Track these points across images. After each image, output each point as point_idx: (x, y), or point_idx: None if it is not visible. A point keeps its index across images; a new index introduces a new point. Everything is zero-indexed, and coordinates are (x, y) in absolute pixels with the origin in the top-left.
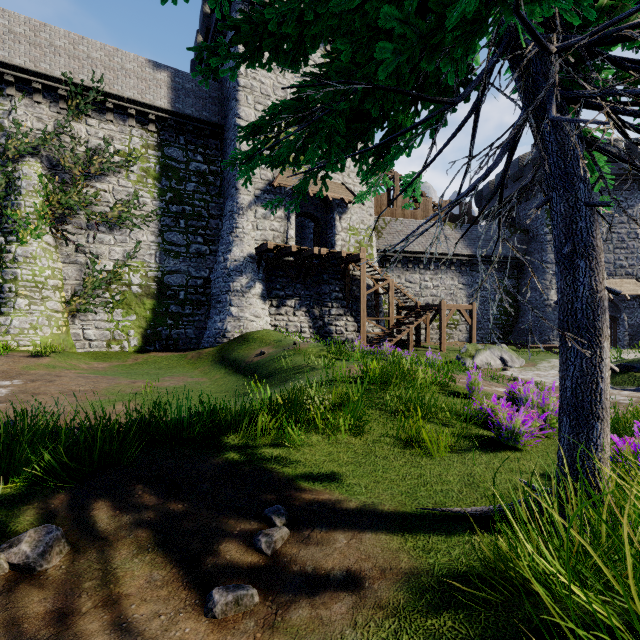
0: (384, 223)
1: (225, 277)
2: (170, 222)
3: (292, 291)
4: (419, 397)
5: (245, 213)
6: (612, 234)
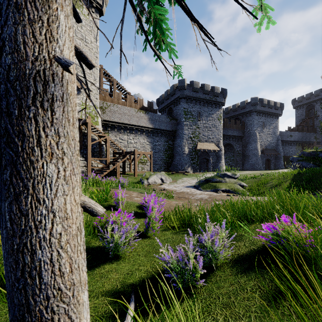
0: (107, 105)
1: None
2: None
3: None
4: None
5: None
6: (207, 124)
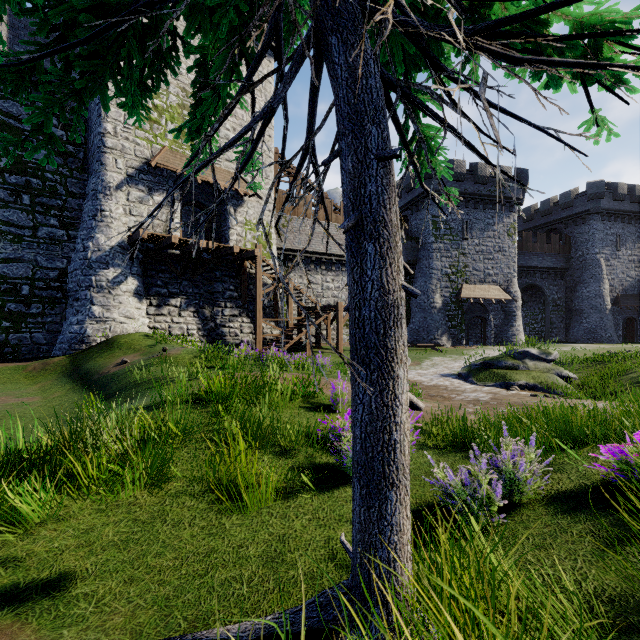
0: (286, 221)
1: (85, 269)
2: (7, 196)
3: (177, 288)
4: (258, 421)
5: (114, 194)
6: (482, 246)
